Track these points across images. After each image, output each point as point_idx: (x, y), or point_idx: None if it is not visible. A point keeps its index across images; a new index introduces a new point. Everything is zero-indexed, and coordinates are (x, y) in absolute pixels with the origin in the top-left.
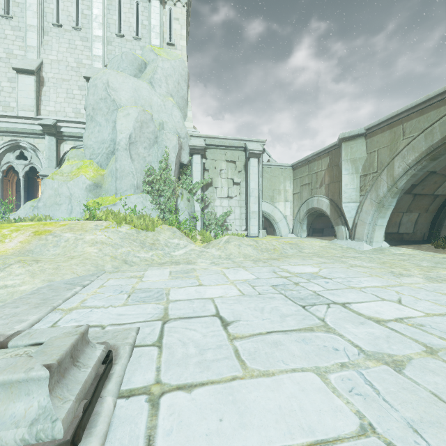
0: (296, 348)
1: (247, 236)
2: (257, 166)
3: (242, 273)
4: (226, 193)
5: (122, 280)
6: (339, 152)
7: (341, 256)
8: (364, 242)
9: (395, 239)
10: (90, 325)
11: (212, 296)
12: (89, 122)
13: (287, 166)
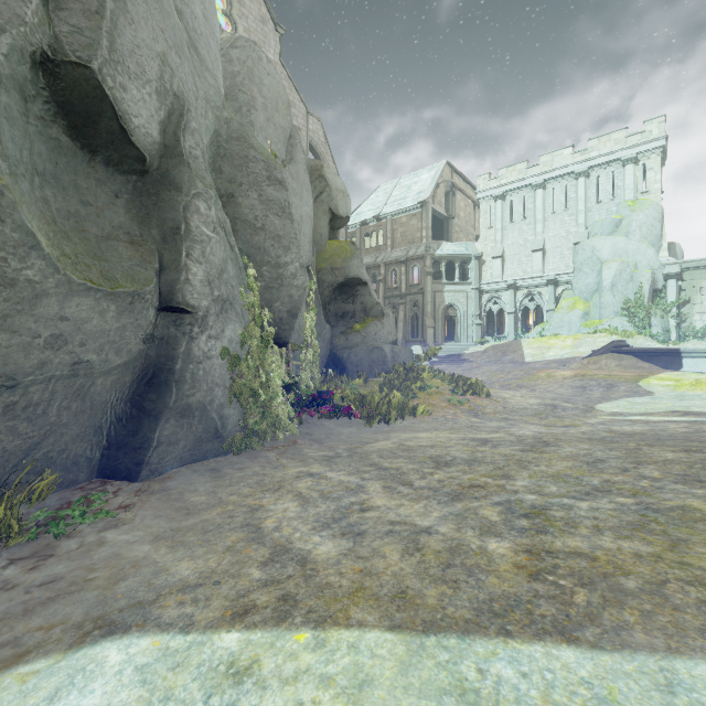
0: None
1: None
2: None
3: None
4: None
5: None
6: None
7: None
8: None
9: None
10: None
11: None
12: (577, 273)
13: None
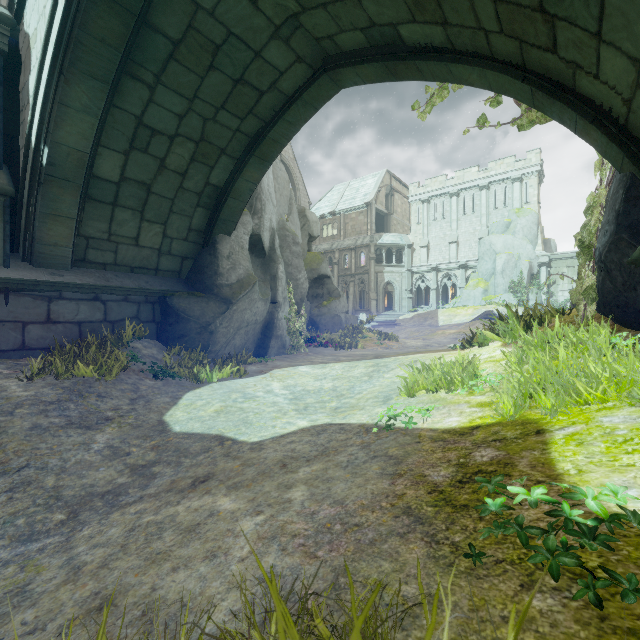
0: None
1: None
2: None
3: None
4: (567, 287)
5: None
6: None
7: None
8: None
9: None
10: None
11: None
12: (480, 260)
13: None
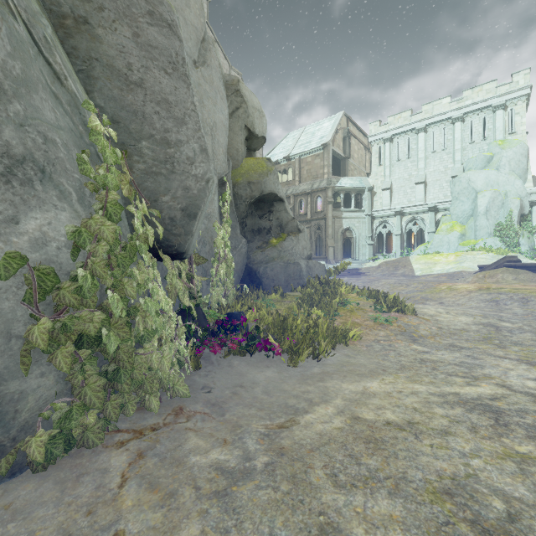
0: None
1: None
2: None
3: None
4: None
5: None
6: None
7: None
8: None
9: None
10: None
11: None
12: (454, 201)
13: None
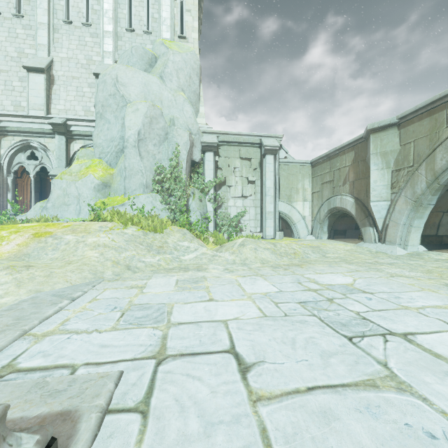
0: (361, 428)
1: (262, 238)
2: (273, 163)
3: (261, 284)
4: (240, 192)
5: (119, 291)
6: (366, 145)
7: (373, 262)
8: (397, 245)
9: (433, 242)
10: (57, 365)
11: (225, 317)
12: (98, 120)
13: (306, 163)
